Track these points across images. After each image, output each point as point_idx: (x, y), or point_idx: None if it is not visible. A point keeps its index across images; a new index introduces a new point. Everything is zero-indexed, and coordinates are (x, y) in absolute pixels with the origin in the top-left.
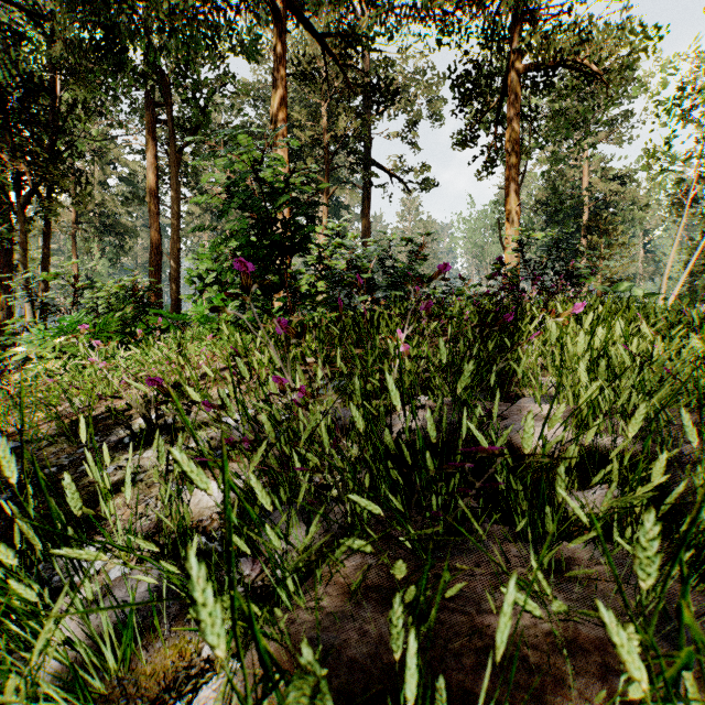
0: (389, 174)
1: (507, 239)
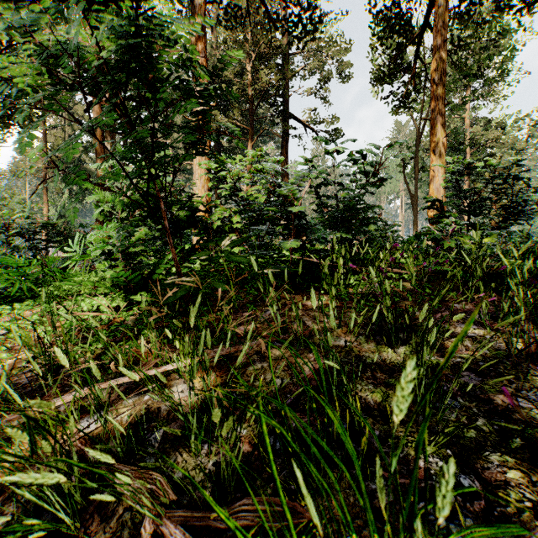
0: (304, 124)
1: (433, 172)
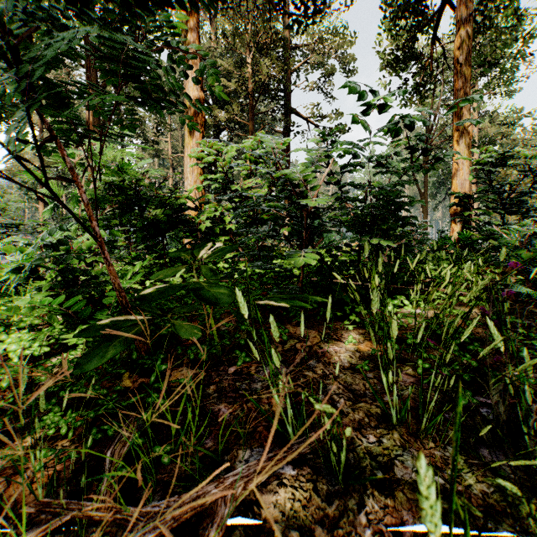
0: (306, 120)
1: (456, 164)
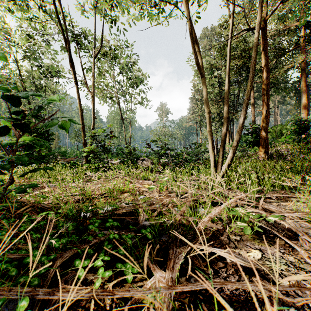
0: None
1: None
